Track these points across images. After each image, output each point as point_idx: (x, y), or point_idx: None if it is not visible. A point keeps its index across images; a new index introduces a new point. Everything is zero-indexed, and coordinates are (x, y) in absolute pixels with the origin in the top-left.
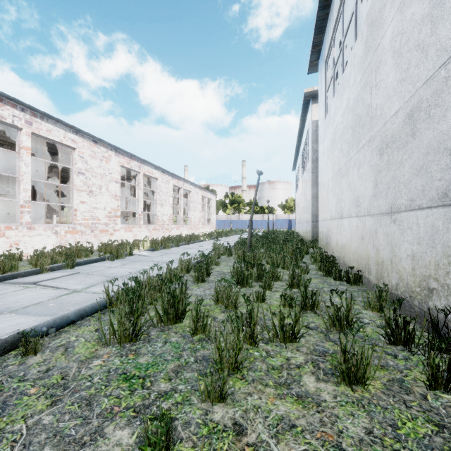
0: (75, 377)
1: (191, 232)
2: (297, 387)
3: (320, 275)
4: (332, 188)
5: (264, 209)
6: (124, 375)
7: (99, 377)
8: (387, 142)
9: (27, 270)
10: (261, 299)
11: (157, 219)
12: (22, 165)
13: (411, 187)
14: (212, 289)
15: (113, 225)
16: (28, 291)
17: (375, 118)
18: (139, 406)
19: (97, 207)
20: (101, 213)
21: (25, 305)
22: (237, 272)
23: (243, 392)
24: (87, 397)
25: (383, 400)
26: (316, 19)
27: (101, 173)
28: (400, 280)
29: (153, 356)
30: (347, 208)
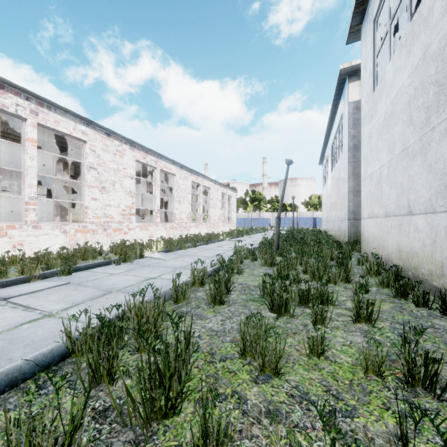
0: None
1: (210, 231)
2: None
3: (387, 296)
4: (388, 176)
5: (286, 207)
6: None
7: None
8: None
9: (11, 279)
10: (318, 352)
11: (175, 217)
12: (27, 159)
13: None
14: (234, 320)
15: (128, 223)
16: None
17: None
18: None
19: (110, 204)
20: (114, 211)
21: None
22: (270, 293)
23: None
24: None
25: None
26: None
27: (115, 167)
28: None
29: None
30: (423, 201)
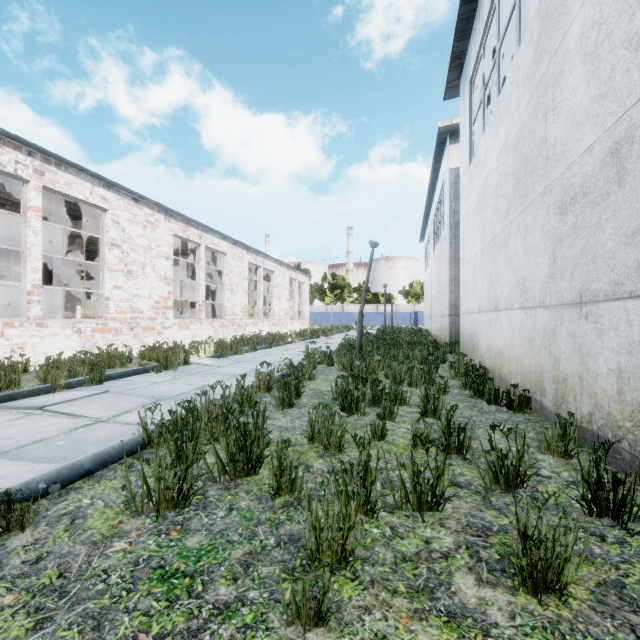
0: (80, 573)
1: (274, 330)
2: (445, 596)
3: (465, 396)
4: (481, 266)
5: (379, 297)
6: (160, 570)
7: (120, 573)
8: (573, 195)
9: (32, 388)
10: (379, 435)
11: (226, 311)
12: (29, 234)
13: (615, 263)
14: (304, 419)
15: (162, 320)
16: (29, 420)
17: (552, 158)
18: (181, 632)
19: (139, 294)
20: (144, 303)
21: (20, 443)
22: (341, 392)
23: (356, 605)
24: (96, 612)
25: (596, 624)
26: (458, 18)
27: (145, 245)
28: (596, 408)
29: (209, 534)
30: (505, 296)
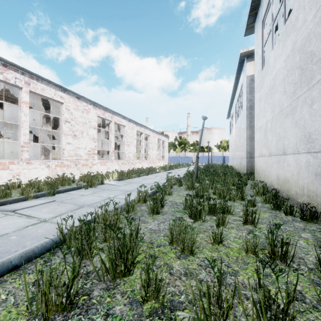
0: None
1: (150, 166)
2: None
3: (267, 208)
4: (271, 128)
5: (204, 148)
6: None
7: None
8: None
9: (15, 198)
10: (218, 241)
11: (125, 156)
12: (22, 116)
13: None
14: (166, 223)
15: (92, 160)
16: (4, 219)
17: None
18: None
19: (80, 147)
20: (82, 152)
21: None
22: (189, 206)
23: None
24: None
25: None
26: None
27: (83, 121)
28: None
29: None
30: (292, 145)
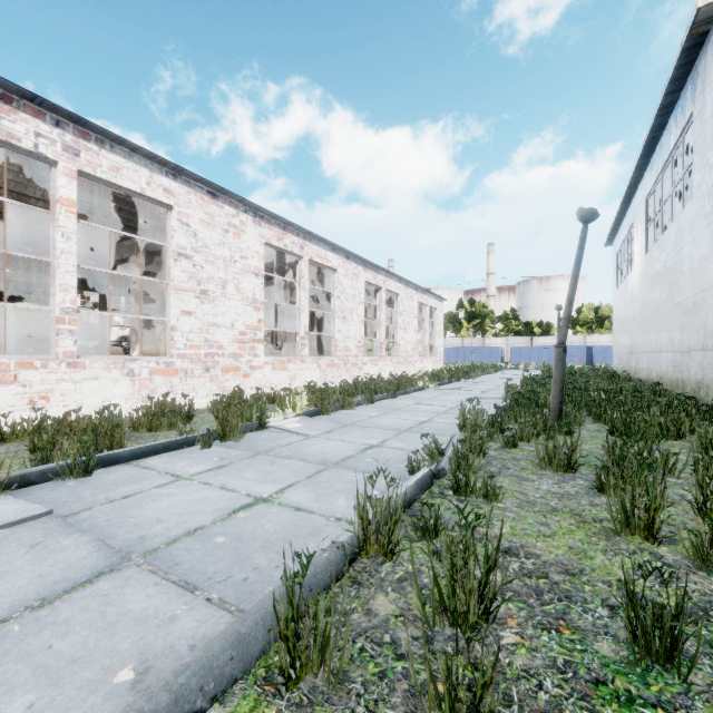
0: None
1: (399, 371)
2: None
3: None
4: None
5: (532, 327)
6: None
7: None
8: None
9: None
10: None
11: (336, 346)
12: (57, 238)
13: None
14: None
15: (250, 357)
16: None
17: None
18: None
19: (217, 323)
20: (224, 335)
21: None
22: None
23: None
24: None
25: None
26: None
27: (226, 256)
28: None
29: None
30: None
